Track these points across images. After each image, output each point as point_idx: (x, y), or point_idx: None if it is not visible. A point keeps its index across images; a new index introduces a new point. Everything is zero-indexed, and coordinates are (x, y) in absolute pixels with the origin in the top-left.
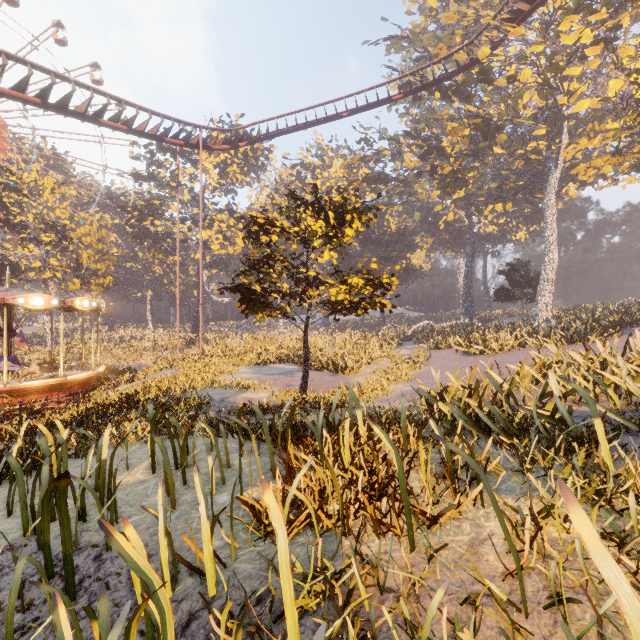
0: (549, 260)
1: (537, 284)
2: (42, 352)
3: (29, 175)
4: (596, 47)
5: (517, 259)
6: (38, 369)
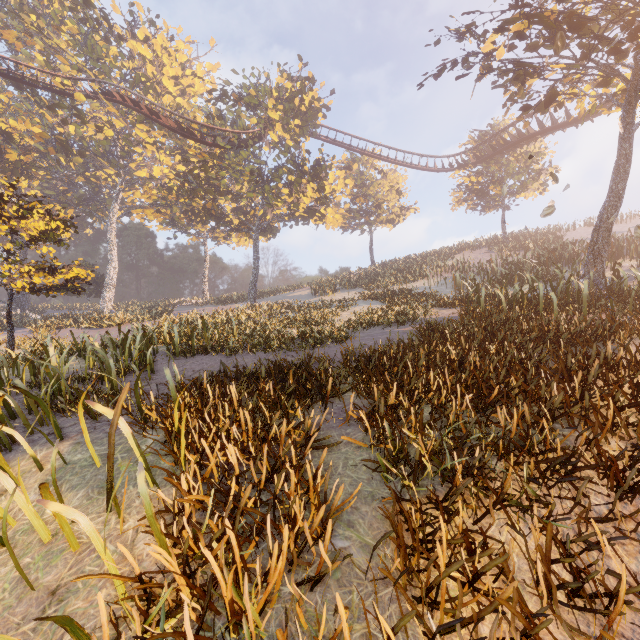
0: (113, 267)
1: (103, 283)
2: None
3: None
4: (153, 147)
5: (85, 261)
6: None
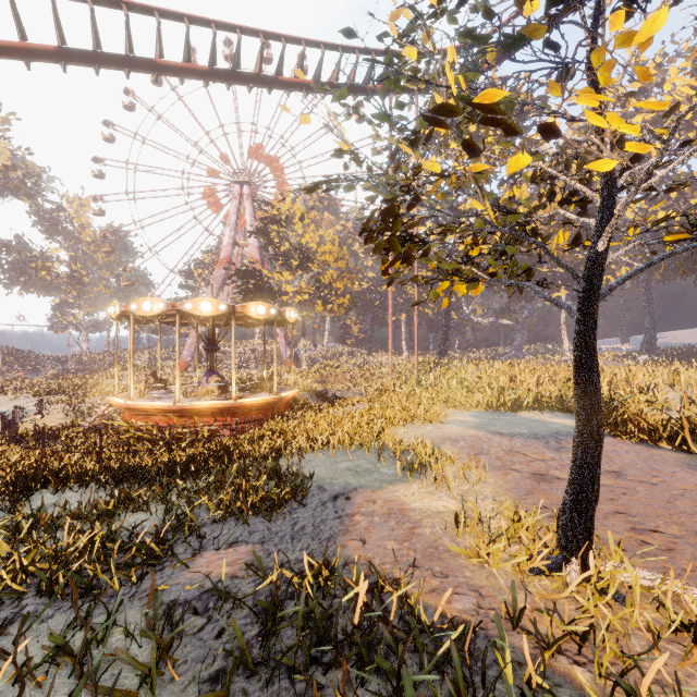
0: None
1: None
2: (295, 372)
3: (284, 205)
4: None
5: None
6: (216, 388)
